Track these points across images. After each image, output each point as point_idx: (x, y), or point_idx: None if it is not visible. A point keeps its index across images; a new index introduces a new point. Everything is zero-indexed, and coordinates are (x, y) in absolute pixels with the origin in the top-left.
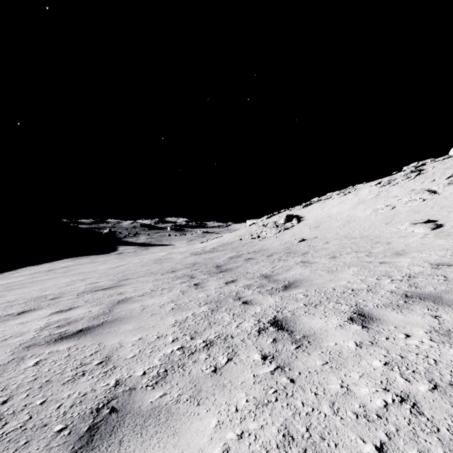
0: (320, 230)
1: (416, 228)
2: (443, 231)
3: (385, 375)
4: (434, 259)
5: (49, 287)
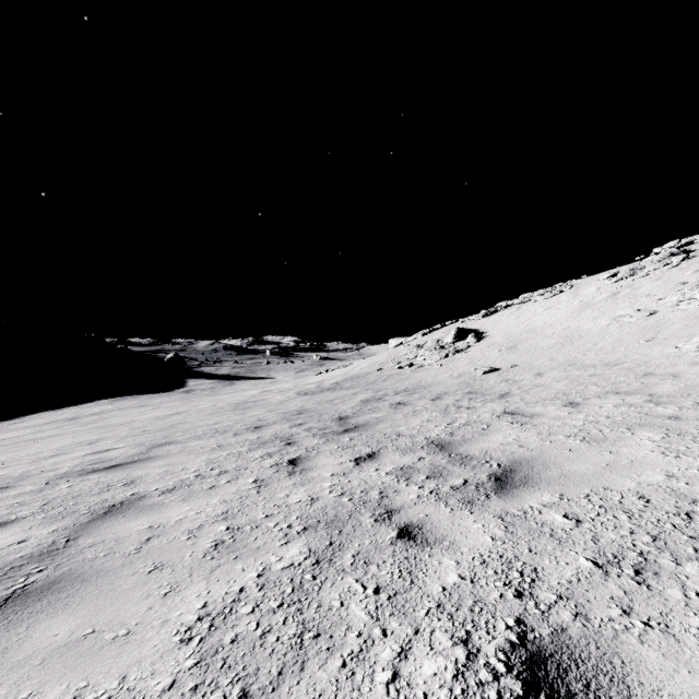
0: (519, 353)
1: None
2: None
3: None
4: None
5: (20, 459)
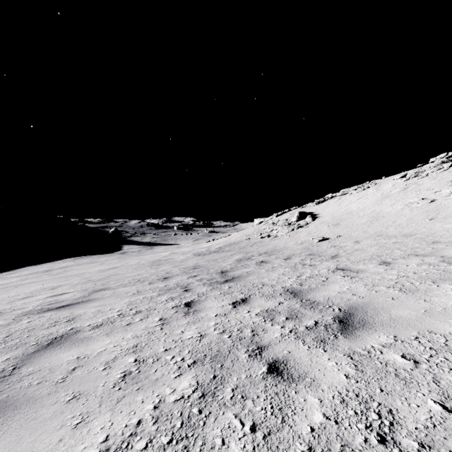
0: (341, 228)
1: None
2: None
3: None
4: None
5: (2, 299)
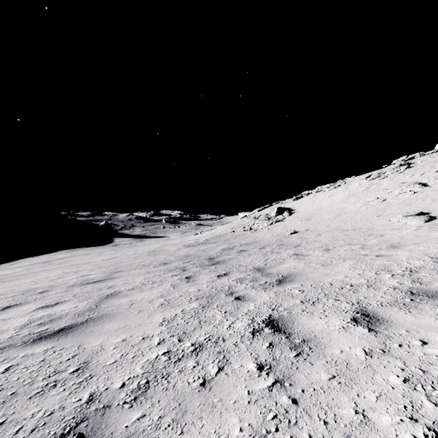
0: (311, 222)
1: (409, 221)
2: (437, 224)
3: (408, 397)
4: (433, 252)
5: (40, 280)
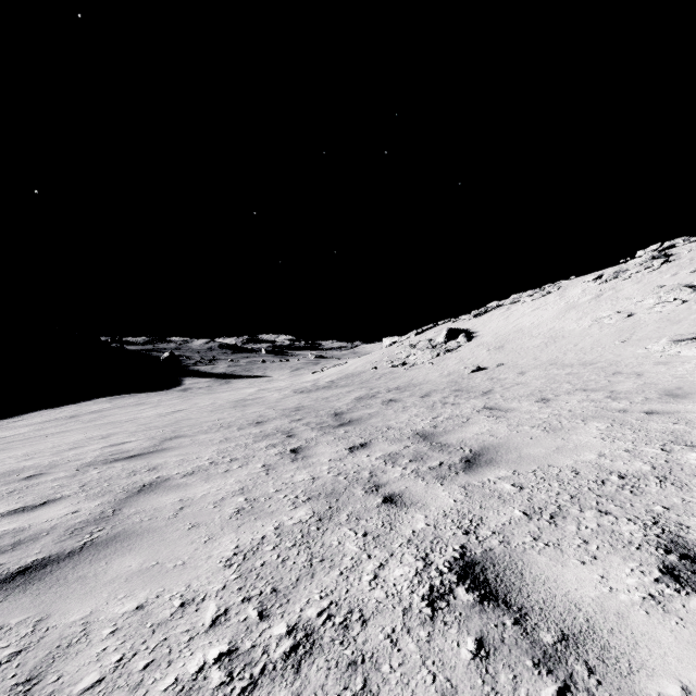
0: (506, 352)
1: (685, 349)
2: None
3: None
4: None
5: (41, 451)
